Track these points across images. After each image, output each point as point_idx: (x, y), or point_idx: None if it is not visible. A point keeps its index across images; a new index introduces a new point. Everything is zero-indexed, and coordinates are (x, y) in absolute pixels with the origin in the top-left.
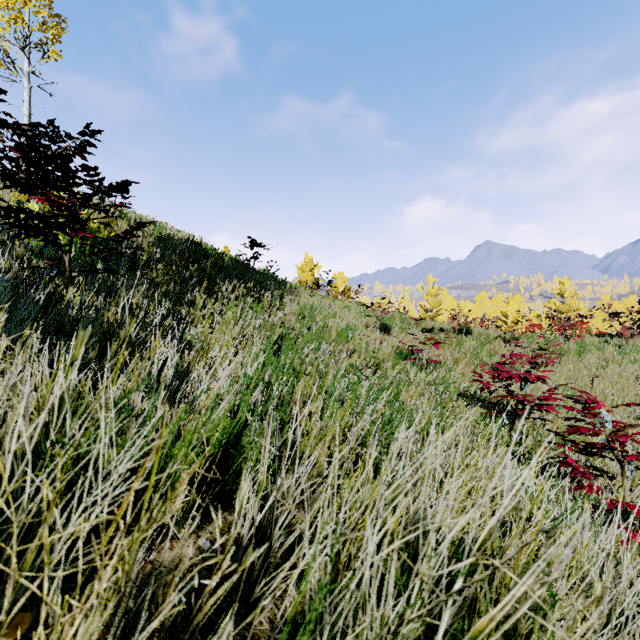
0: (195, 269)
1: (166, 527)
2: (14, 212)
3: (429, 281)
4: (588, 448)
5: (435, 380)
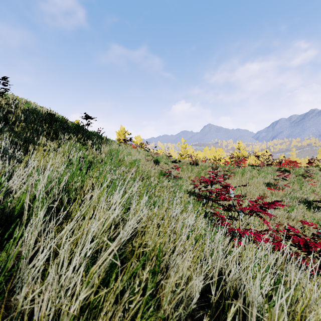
0: (46, 127)
1: None
2: None
3: (182, 141)
4: (228, 208)
5: (175, 185)
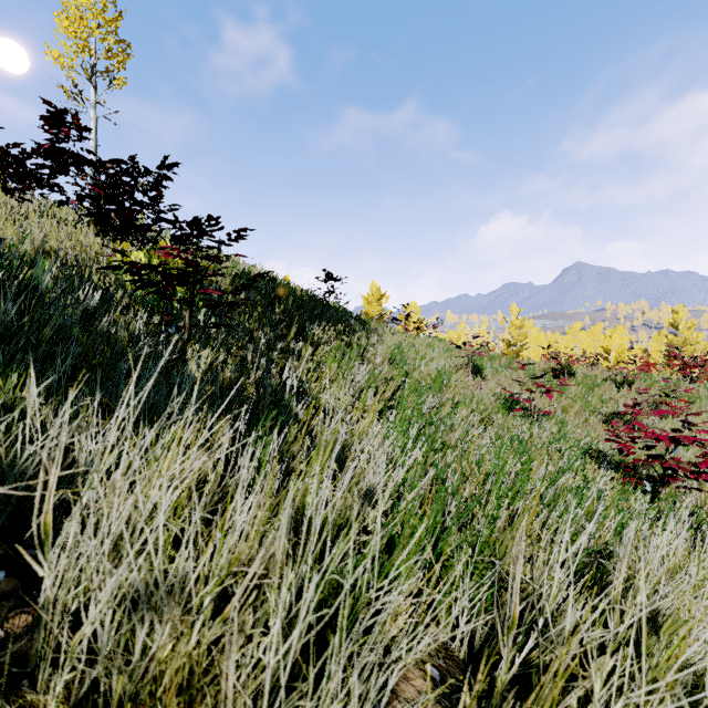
0: (281, 311)
1: (388, 649)
2: (137, 267)
3: (512, 311)
4: None
5: (554, 437)
